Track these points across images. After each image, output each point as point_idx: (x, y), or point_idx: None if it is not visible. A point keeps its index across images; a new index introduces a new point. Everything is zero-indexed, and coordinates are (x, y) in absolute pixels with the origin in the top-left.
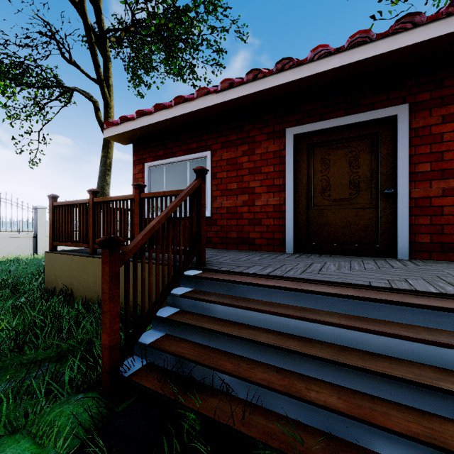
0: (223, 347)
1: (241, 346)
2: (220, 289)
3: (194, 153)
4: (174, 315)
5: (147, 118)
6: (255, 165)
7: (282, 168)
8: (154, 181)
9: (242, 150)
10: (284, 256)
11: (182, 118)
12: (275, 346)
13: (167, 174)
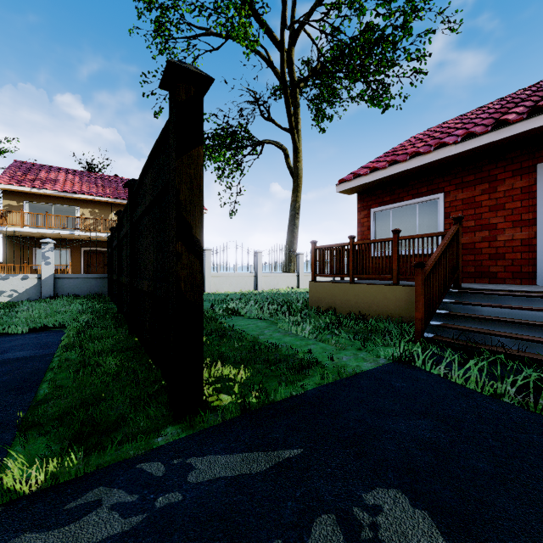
0: (493, 329)
1: (509, 327)
2: (482, 299)
3: (423, 196)
4: (448, 312)
5: (380, 173)
6: (497, 202)
7: (532, 203)
8: (379, 224)
9: (480, 189)
10: (535, 286)
11: (416, 168)
12: (538, 324)
13: (393, 217)
